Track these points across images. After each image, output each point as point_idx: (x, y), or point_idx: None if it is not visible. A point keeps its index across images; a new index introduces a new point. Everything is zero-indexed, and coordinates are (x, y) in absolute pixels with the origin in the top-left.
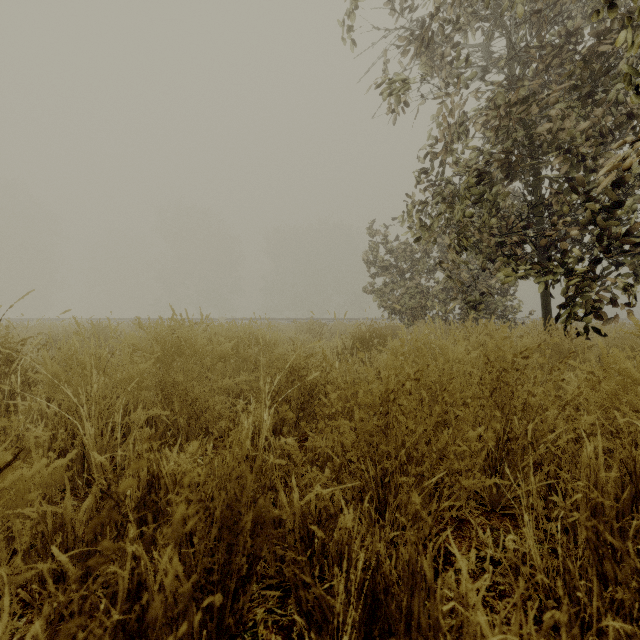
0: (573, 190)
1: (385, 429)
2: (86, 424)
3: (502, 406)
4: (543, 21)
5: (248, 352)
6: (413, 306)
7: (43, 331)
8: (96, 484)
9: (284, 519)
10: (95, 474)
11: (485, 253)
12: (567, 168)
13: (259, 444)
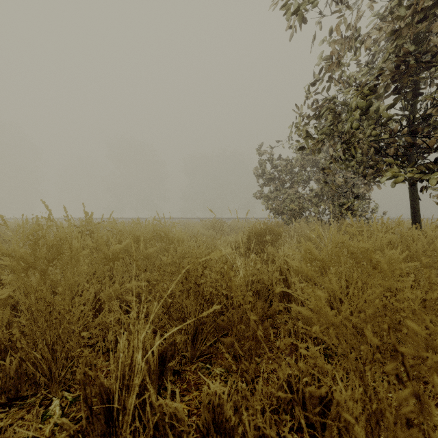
0: None
1: None
2: None
3: None
4: None
5: (150, 250)
6: (293, 208)
7: None
8: None
9: None
10: None
11: (360, 162)
12: None
13: (129, 406)
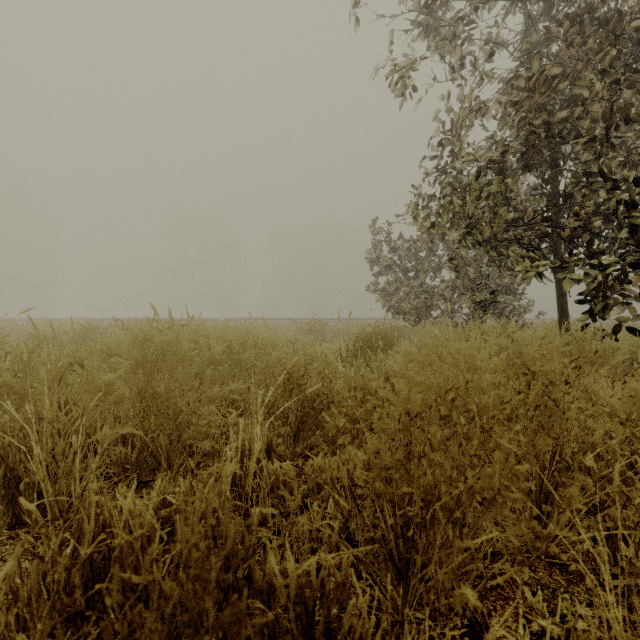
0: (603, 176)
1: (406, 462)
2: (35, 449)
3: (548, 428)
4: (561, 0)
5: (243, 356)
6: (418, 306)
7: (32, 332)
8: (21, 543)
9: (274, 591)
10: (48, 509)
11: (497, 249)
12: (588, 156)
13: (250, 469)
